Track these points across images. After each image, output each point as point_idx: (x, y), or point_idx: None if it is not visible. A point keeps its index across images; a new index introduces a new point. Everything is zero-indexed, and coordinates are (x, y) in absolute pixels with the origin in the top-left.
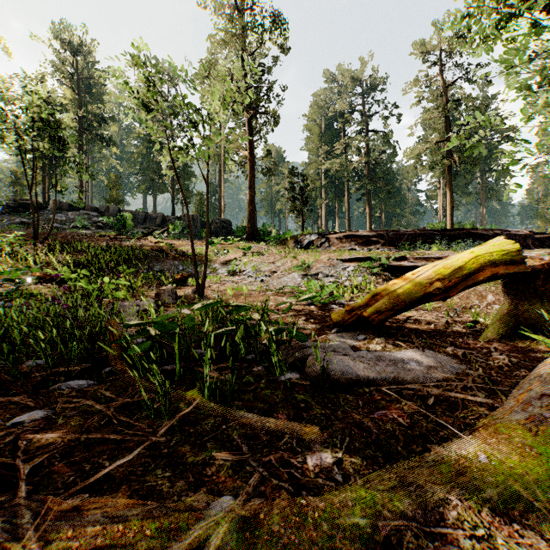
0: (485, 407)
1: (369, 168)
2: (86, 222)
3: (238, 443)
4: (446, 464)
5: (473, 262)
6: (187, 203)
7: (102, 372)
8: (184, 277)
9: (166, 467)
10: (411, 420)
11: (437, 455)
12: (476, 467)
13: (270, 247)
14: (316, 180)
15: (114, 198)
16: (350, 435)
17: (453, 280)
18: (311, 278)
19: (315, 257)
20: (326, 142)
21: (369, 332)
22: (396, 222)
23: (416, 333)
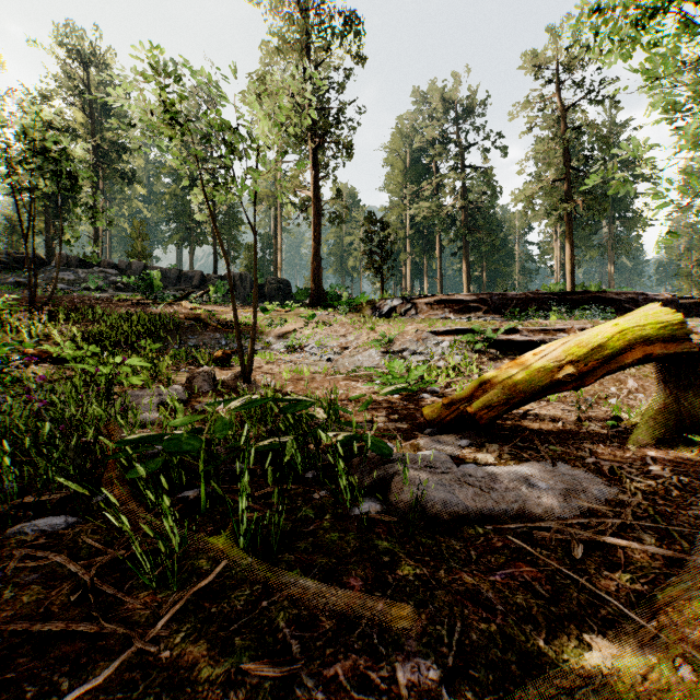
0: (659, 561)
1: (466, 213)
2: (101, 282)
3: (285, 637)
4: (621, 676)
5: (617, 338)
6: (234, 258)
7: (93, 502)
8: (226, 354)
9: (163, 689)
10: (552, 587)
11: (605, 658)
12: (670, 681)
13: (340, 316)
14: (399, 229)
15: (139, 251)
16: (462, 617)
17: (590, 363)
18: (394, 357)
19: (399, 328)
20: (412, 180)
21: (475, 434)
22: (501, 283)
23: (539, 435)
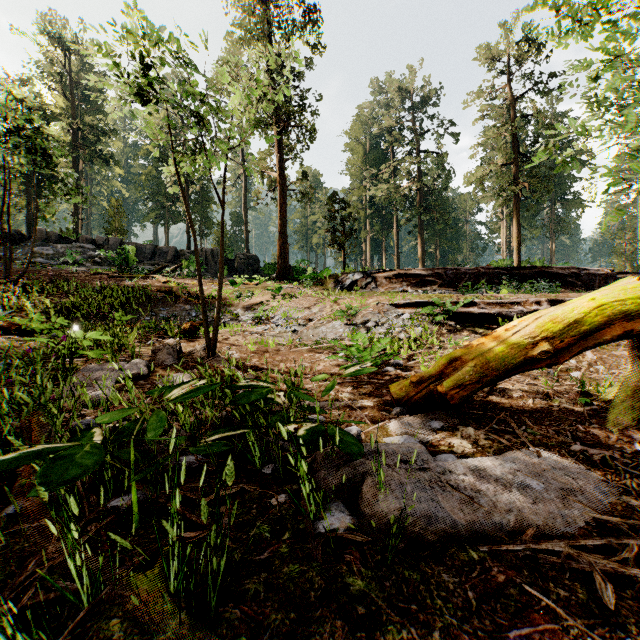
0: None
1: (421, 195)
2: (79, 256)
3: None
4: None
5: (595, 314)
6: (206, 235)
7: (3, 514)
8: (194, 326)
9: None
10: None
11: None
12: None
13: (305, 289)
14: (360, 208)
15: (116, 227)
16: None
17: (566, 340)
18: (356, 329)
19: (361, 301)
20: (372, 164)
21: (445, 414)
22: (453, 258)
23: (512, 414)
